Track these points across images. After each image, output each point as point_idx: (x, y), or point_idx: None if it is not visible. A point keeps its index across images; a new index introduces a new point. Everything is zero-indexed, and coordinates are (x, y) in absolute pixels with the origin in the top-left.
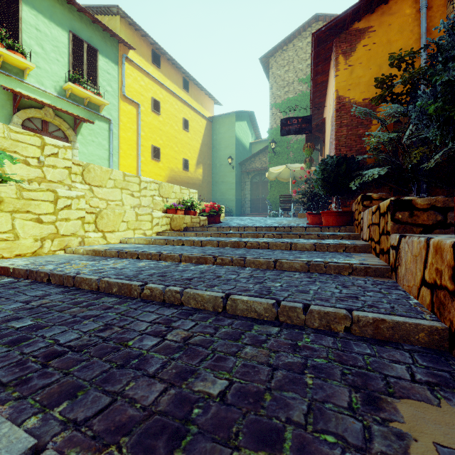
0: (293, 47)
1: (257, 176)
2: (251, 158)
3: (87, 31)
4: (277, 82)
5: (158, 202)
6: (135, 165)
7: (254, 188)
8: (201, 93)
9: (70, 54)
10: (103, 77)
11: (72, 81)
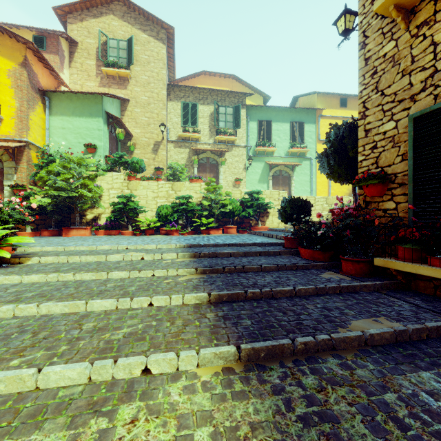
0: None
1: None
2: None
3: (299, 115)
4: None
5: (325, 207)
6: (327, 180)
7: None
8: None
9: (291, 133)
10: (307, 135)
11: (291, 146)
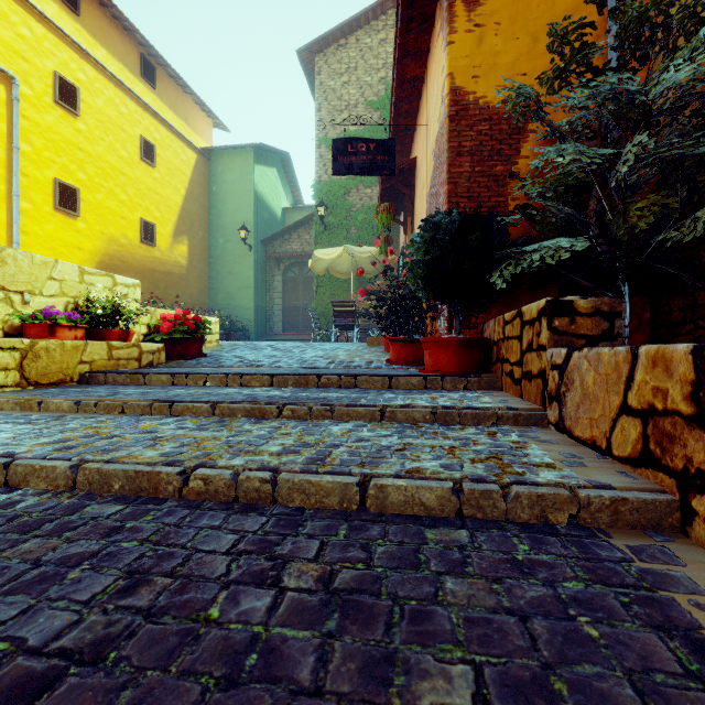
0: (356, 44)
1: (295, 267)
2: (284, 233)
3: None
4: (329, 100)
5: None
6: (2, 217)
7: (290, 287)
8: (185, 98)
9: None
10: None
11: None
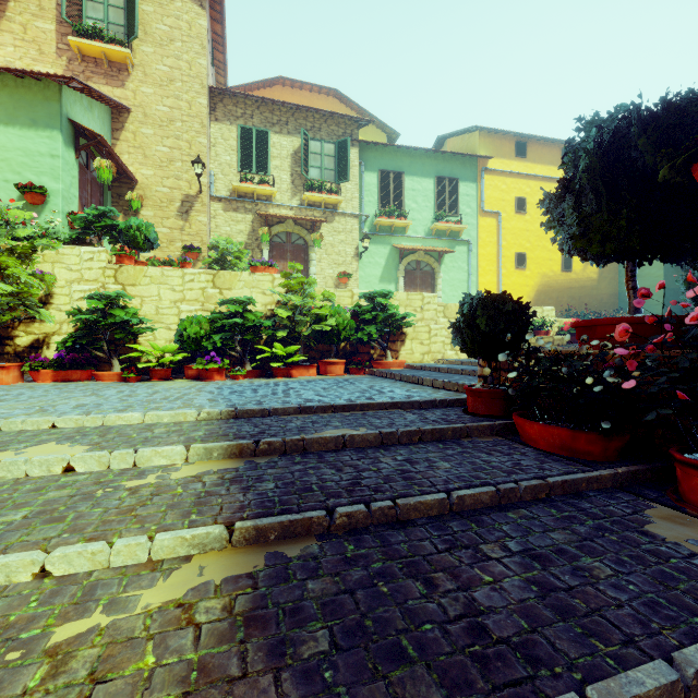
0: None
1: None
2: None
3: (449, 167)
4: None
5: None
6: (495, 280)
7: None
8: None
9: (435, 196)
10: (462, 201)
11: (436, 219)
